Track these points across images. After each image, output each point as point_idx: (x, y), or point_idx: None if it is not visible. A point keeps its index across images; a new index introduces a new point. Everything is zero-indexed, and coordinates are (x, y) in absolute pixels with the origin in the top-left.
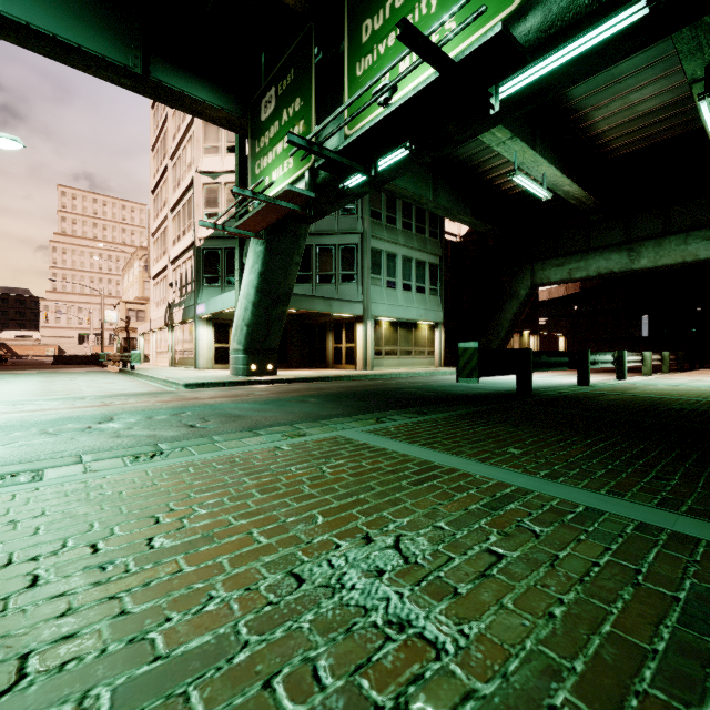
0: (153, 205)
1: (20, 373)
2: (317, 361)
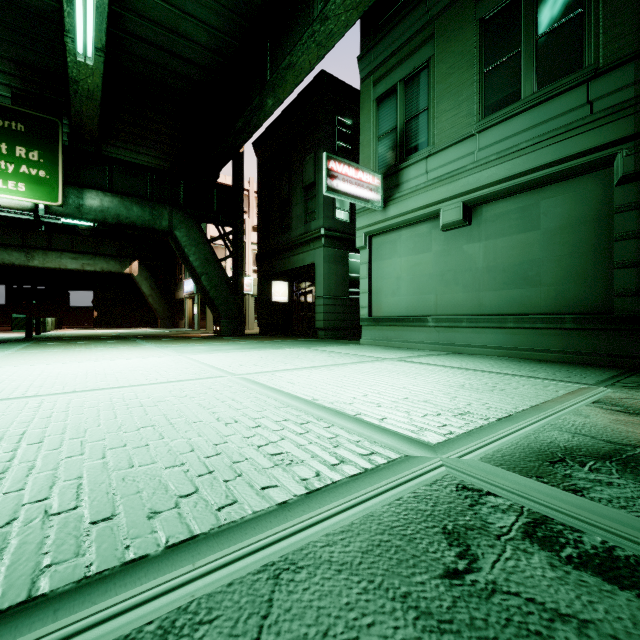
0: None
1: None
2: None
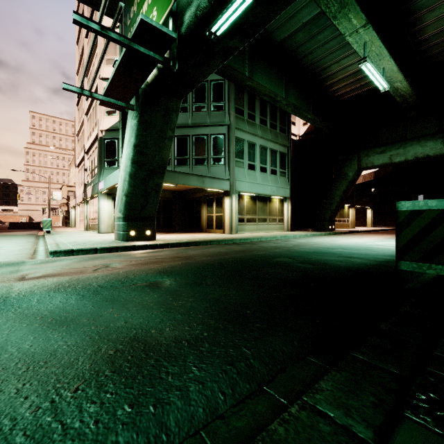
0: (78, 114)
1: None
2: (194, 226)
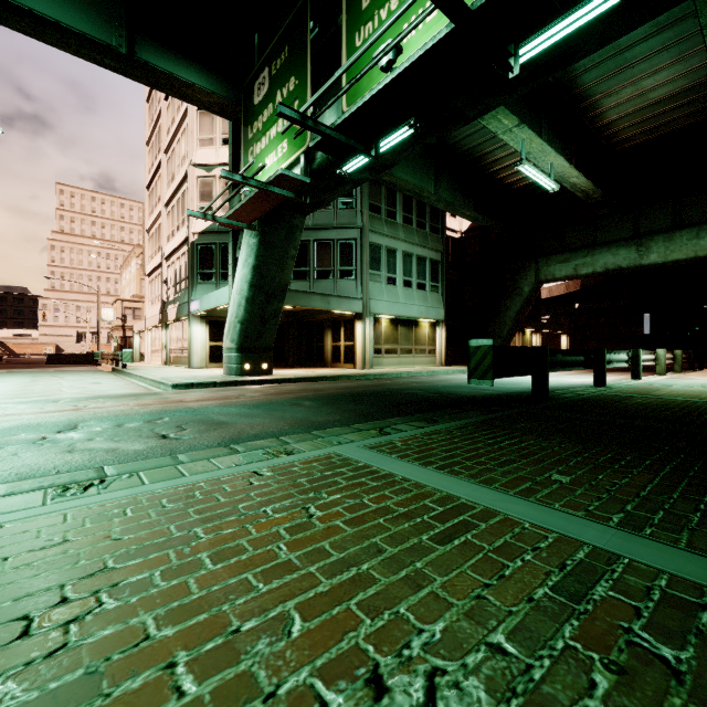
0: (148, 201)
1: (8, 372)
2: (315, 359)
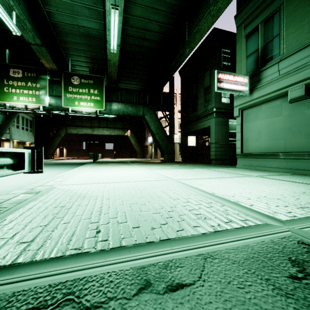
0: None
1: None
2: None
